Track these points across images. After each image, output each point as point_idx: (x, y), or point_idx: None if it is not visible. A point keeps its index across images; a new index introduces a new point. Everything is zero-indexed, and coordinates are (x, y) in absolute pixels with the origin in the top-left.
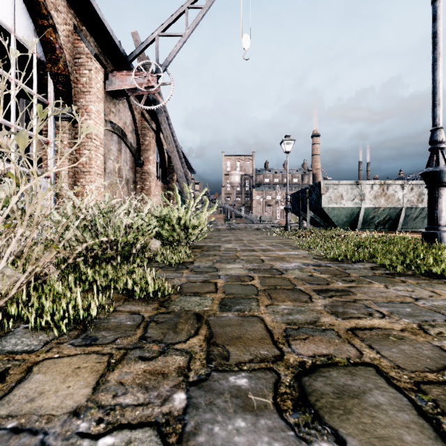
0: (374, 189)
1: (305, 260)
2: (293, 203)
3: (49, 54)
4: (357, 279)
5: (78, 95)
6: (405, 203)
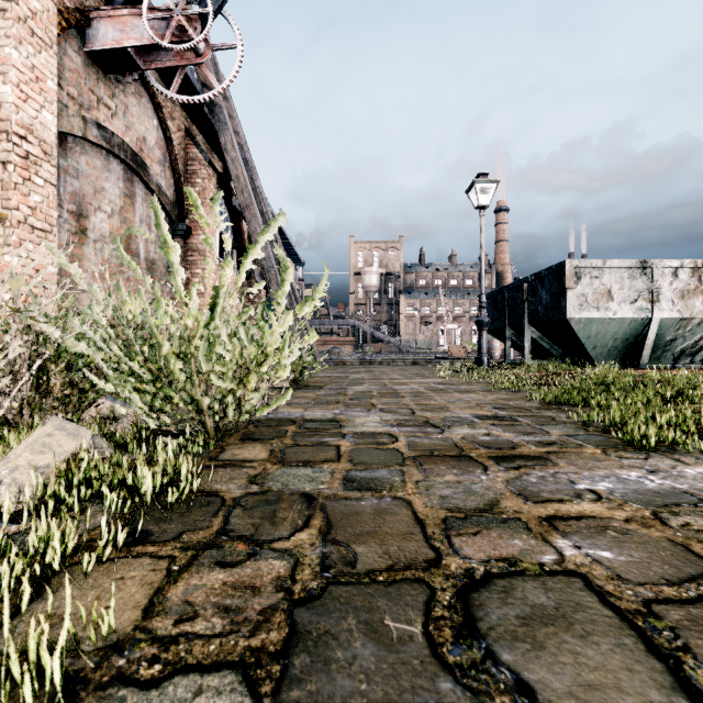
0: (680, 277)
1: None
2: (488, 312)
3: None
4: None
5: None
6: None
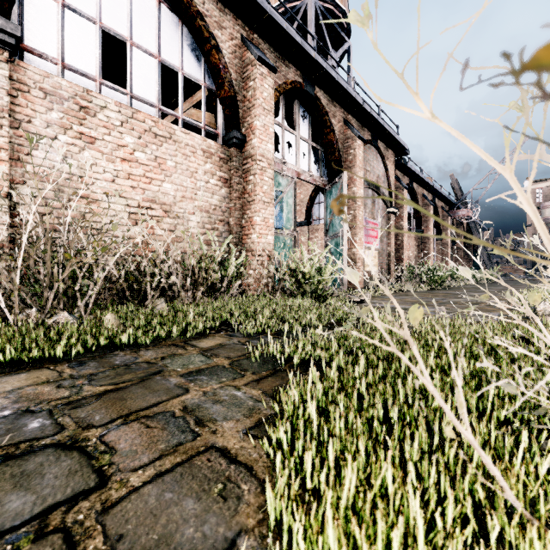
0: None
1: None
2: None
3: (435, 221)
4: None
5: (442, 230)
6: None
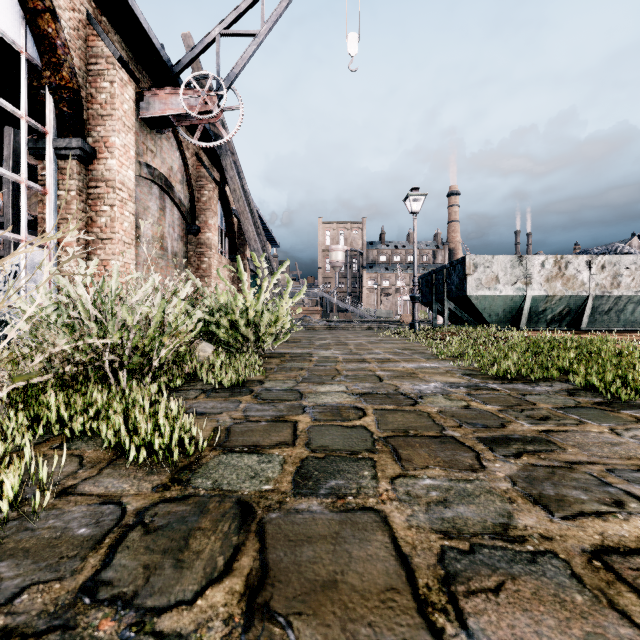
0: (546, 267)
1: (451, 378)
2: (422, 289)
3: (46, 56)
4: (552, 414)
5: (93, 120)
6: (592, 288)
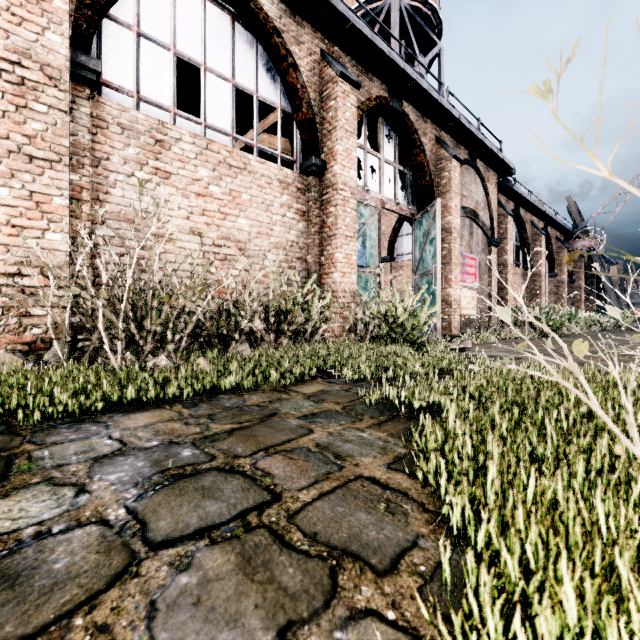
0: None
1: None
2: None
3: (548, 254)
4: None
5: (557, 265)
6: None
